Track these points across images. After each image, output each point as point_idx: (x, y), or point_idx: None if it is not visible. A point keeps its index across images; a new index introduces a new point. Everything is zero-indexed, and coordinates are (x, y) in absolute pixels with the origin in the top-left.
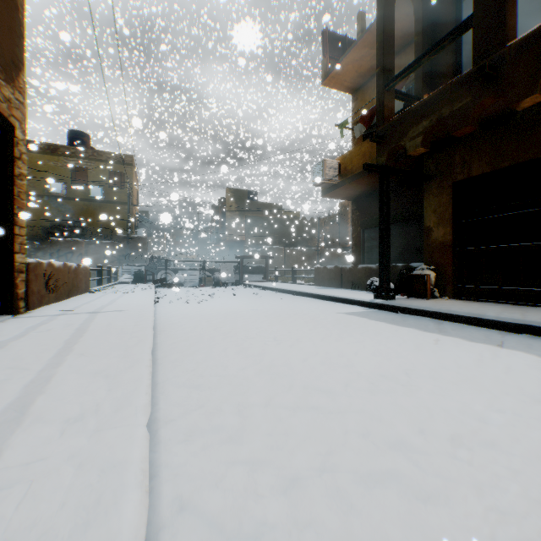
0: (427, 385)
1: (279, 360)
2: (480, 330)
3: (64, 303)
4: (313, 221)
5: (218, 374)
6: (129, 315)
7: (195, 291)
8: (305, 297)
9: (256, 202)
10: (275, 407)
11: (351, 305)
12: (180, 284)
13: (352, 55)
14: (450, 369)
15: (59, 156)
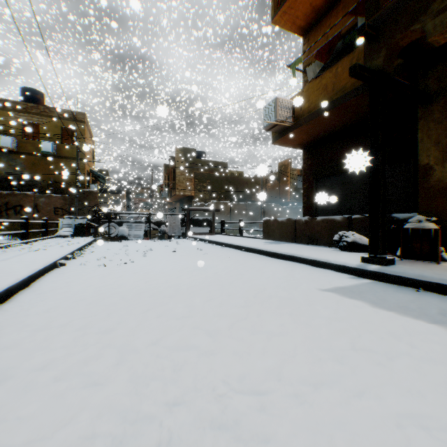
0: None
1: None
2: None
3: None
4: (256, 179)
5: None
6: None
7: (134, 245)
8: (257, 254)
9: (204, 160)
10: None
11: (325, 270)
12: (124, 237)
13: None
14: None
15: (10, 111)
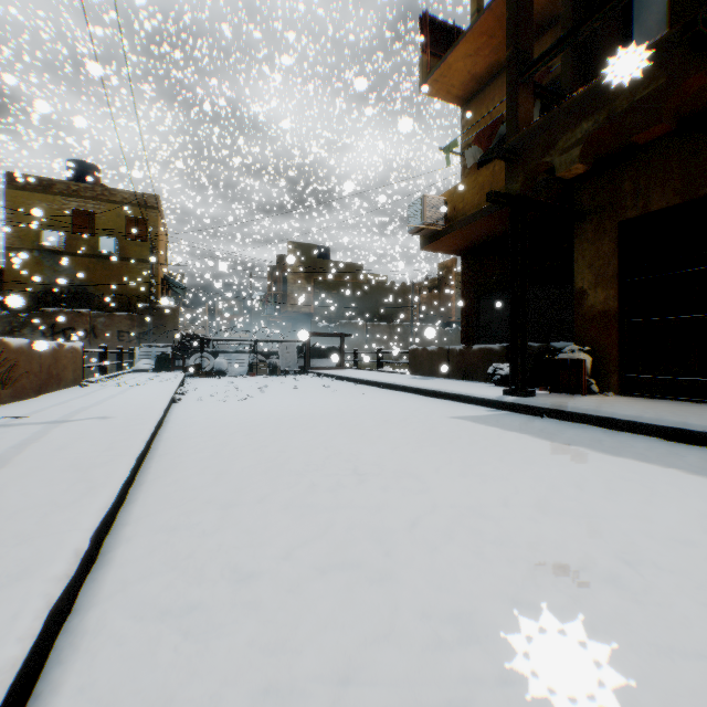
0: (694, 605)
1: (364, 525)
2: (694, 452)
3: (24, 405)
4: (405, 288)
5: (238, 567)
6: (111, 427)
7: (241, 382)
8: (398, 391)
9: (328, 261)
10: (358, 699)
11: (467, 405)
12: (221, 372)
13: (463, 47)
14: (705, 549)
15: (55, 195)
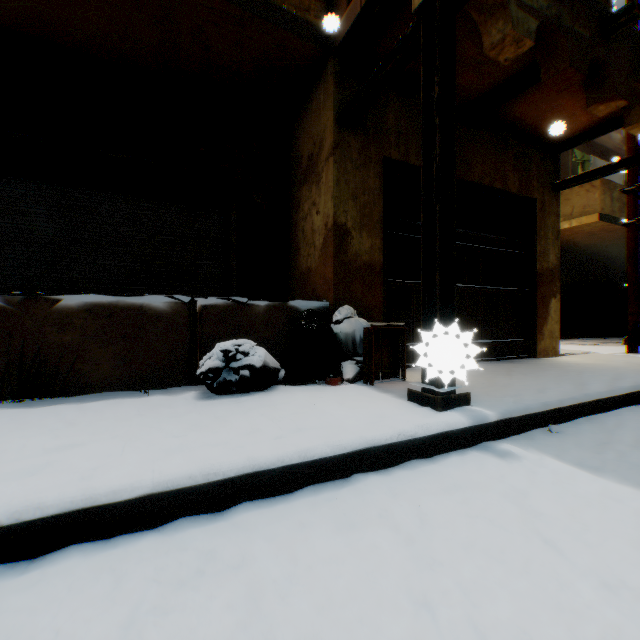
0: None
1: None
2: None
3: None
4: None
5: None
6: None
7: None
8: None
9: None
10: None
11: (421, 470)
12: None
13: None
14: None
15: None
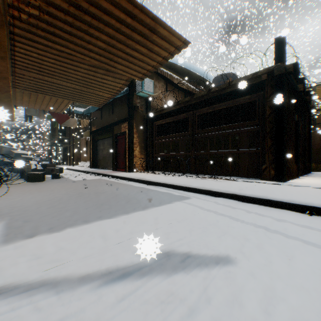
0: None
1: None
2: None
3: None
4: None
5: None
6: None
7: None
8: None
9: None
10: None
11: None
12: None
13: None
14: None
15: None
